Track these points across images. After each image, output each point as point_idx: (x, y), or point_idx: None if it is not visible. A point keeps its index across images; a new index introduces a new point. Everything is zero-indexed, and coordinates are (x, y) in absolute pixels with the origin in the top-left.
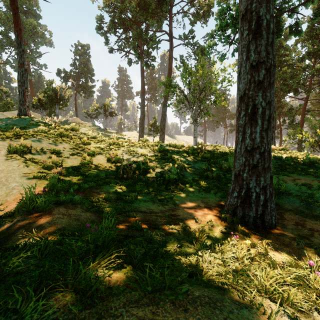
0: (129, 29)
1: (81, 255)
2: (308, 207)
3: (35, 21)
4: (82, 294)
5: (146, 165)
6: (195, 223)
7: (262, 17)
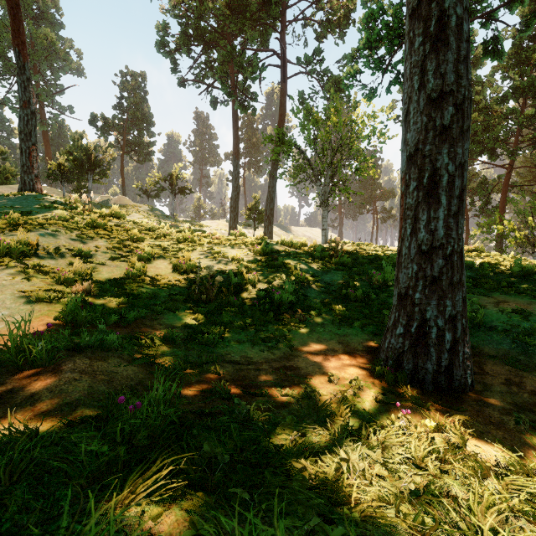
0: (213, 46)
1: (99, 468)
2: (525, 351)
3: (53, 33)
4: None
5: (241, 277)
6: (328, 383)
7: (449, 12)
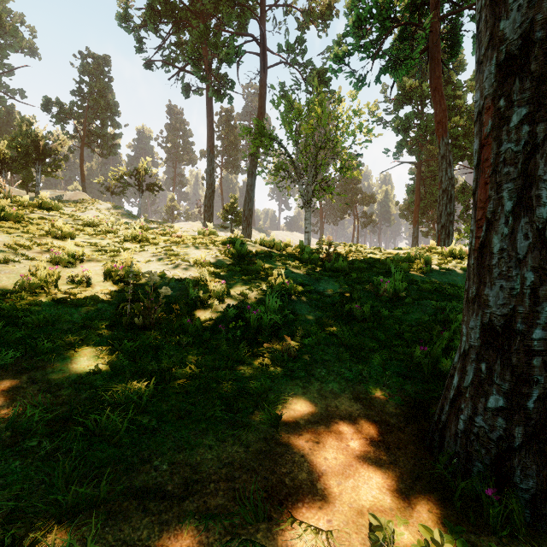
0: (185, 25)
1: None
2: None
3: None
4: None
5: (204, 287)
6: None
7: None
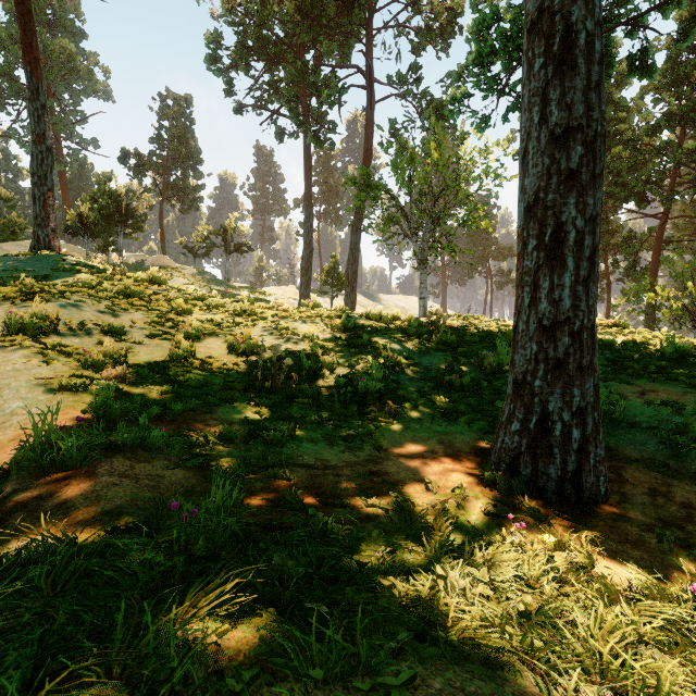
0: (279, 61)
1: (154, 581)
2: (676, 453)
3: (72, 45)
4: (147, 691)
5: (316, 359)
6: (425, 492)
7: (577, 27)
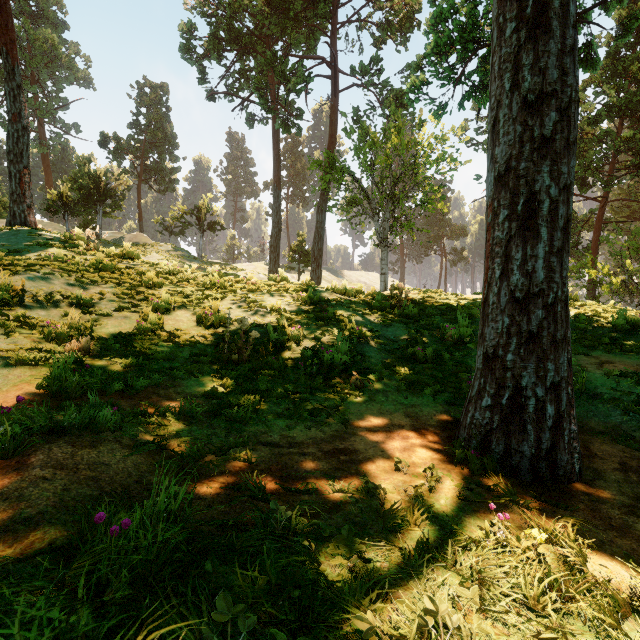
0: (249, 52)
1: None
2: None
3: (54, 35)
4: None
5: (282, 332)
6: (395, 472)
7: None
